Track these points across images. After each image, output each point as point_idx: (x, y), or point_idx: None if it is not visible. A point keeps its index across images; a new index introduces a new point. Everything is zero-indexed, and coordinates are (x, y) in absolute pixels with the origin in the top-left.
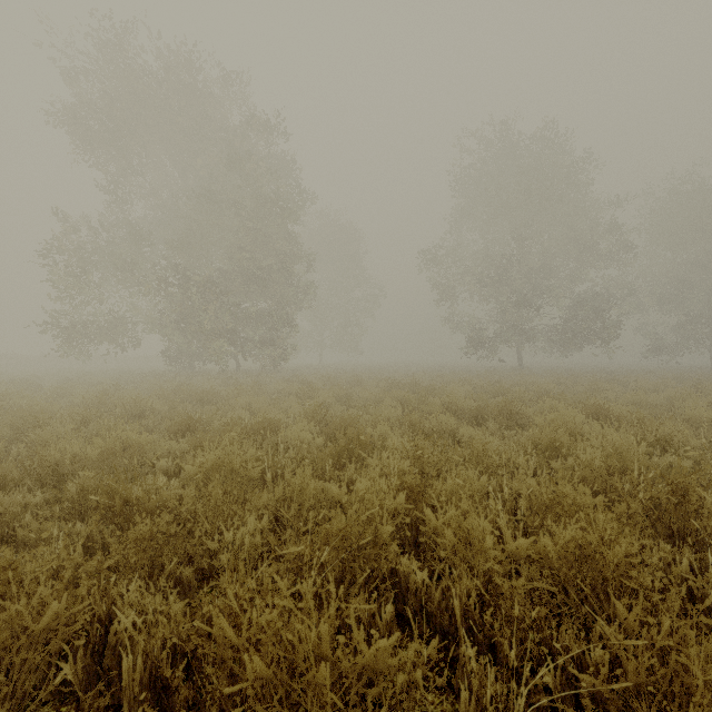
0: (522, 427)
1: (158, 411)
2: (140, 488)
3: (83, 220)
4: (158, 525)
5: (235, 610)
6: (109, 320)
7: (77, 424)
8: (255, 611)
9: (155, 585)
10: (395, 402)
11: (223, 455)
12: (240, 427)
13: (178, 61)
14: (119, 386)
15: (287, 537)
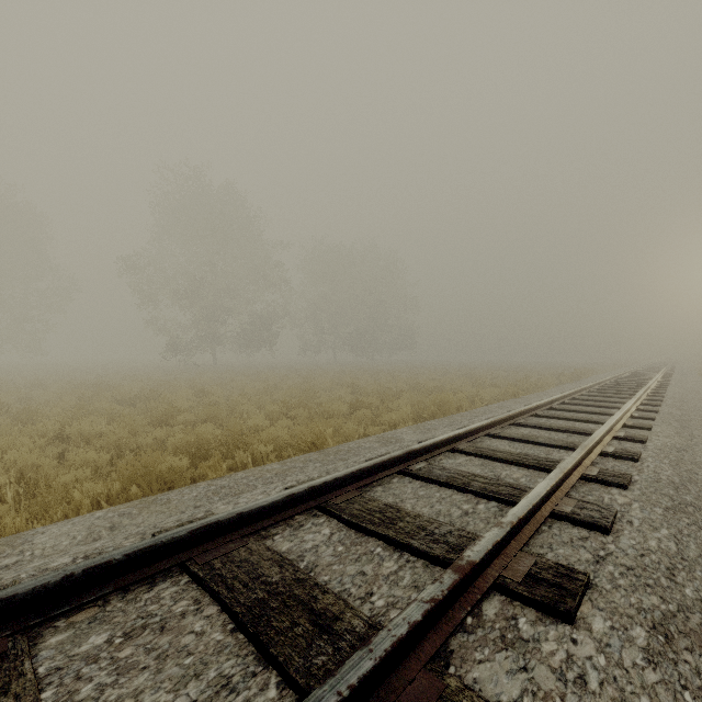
0: None
1: None
2: None
3: None
4: None
5: (0, 438)
6: None
7: None
8: (7, 437)
9: None
10: (74, 398)
11: None
12: None
13: None
14: None
15: None
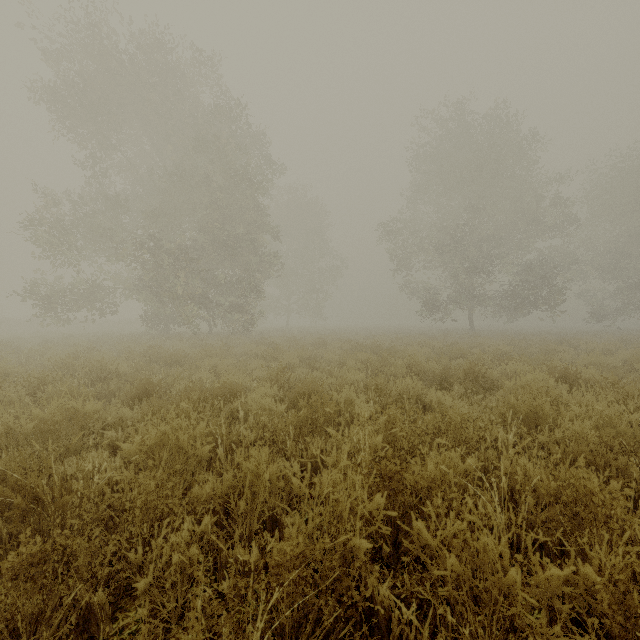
0: (486, 390)
1: (125, 373)
2: (56, 478)
3: (67, 194)
4: (84, 518)
5: None
6: (90, 286)
7: (33, 388)
8: None
9: (48, 624)
10: (359, 364)
11: (168, 430)
12: (198, 393)
13: (154, 44)
14: (93, 348)
15: (235, 540)
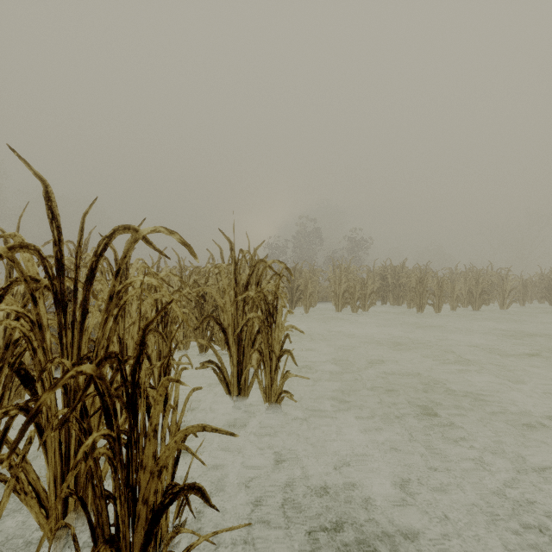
0: None
1: None
2: None
3: None
4: None
5: None
6: None
7: None
8: None
9: None
10: None
11: None
12: None
13: None
14: None
15: None
